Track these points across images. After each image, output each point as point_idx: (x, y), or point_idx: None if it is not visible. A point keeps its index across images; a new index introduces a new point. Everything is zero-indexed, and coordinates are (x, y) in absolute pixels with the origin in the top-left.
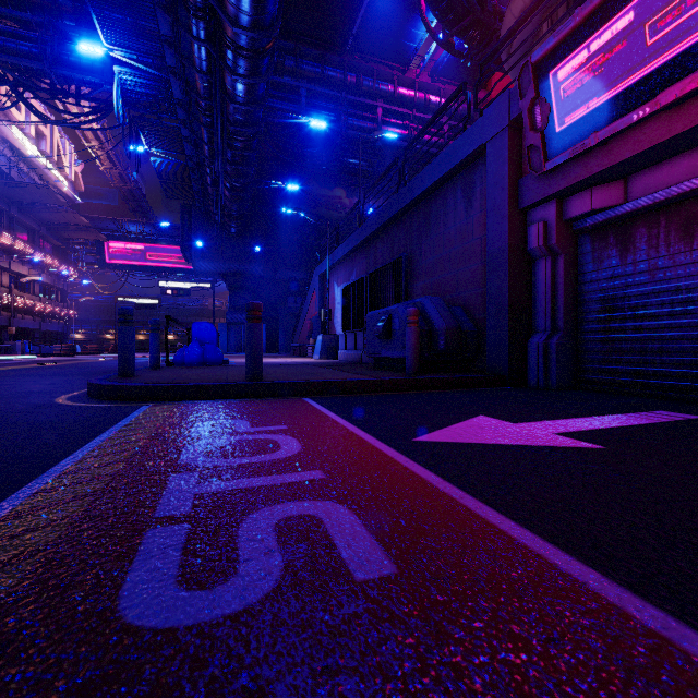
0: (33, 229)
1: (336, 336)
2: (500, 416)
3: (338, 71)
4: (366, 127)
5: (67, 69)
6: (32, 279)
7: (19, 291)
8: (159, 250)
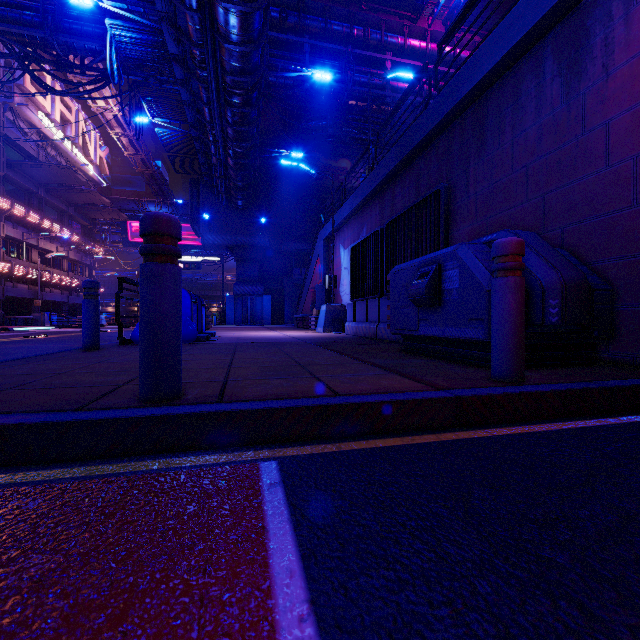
0: (61, 210)
1: (342, 306)
2: None
3: (344, 24)
4: (374, 82)
5: (67, 35)
6: (60, 256)
7: (47, 267)
8: None
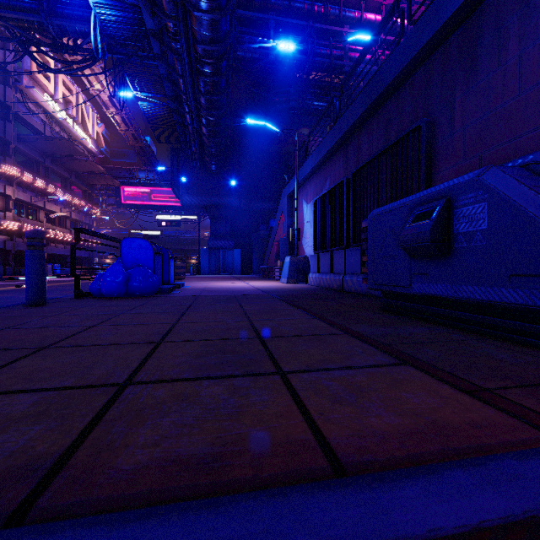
0: (65, 177)
1: (305, 257)
2: None
3: (305, 1)
4: (333, 54)
5: (60, 19)
6: (64, 216)
7: (52, 225)
8: (161, 192)
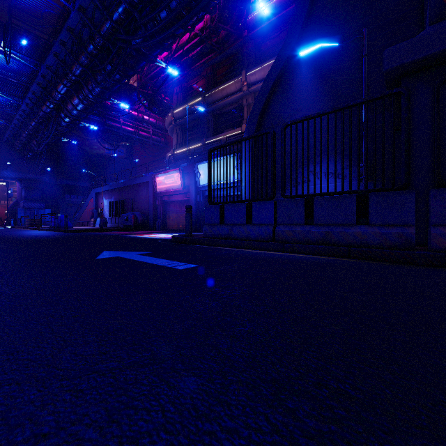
0: None
1: (106, 218)
2: (144, 231)
3: None
4: (115, 126)
5: None
6: None
7: None
8: None
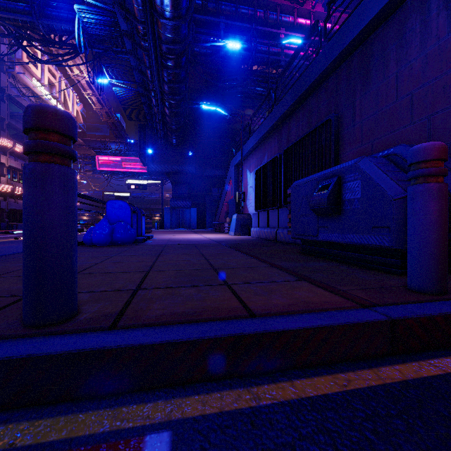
0: None
1: (249, 215)
2: None
3: (249, 8)
4: (272, 50)
5: (49, 20)
6: None
7: None
8: (130, 160)
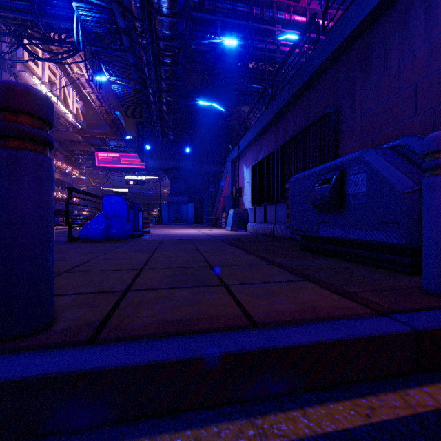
0: None
1: (245, 210)
2: None
3: (246, 6)
4: (268, 47)
5: (48, 18)
6: None
7: None
8: (129, 157)
